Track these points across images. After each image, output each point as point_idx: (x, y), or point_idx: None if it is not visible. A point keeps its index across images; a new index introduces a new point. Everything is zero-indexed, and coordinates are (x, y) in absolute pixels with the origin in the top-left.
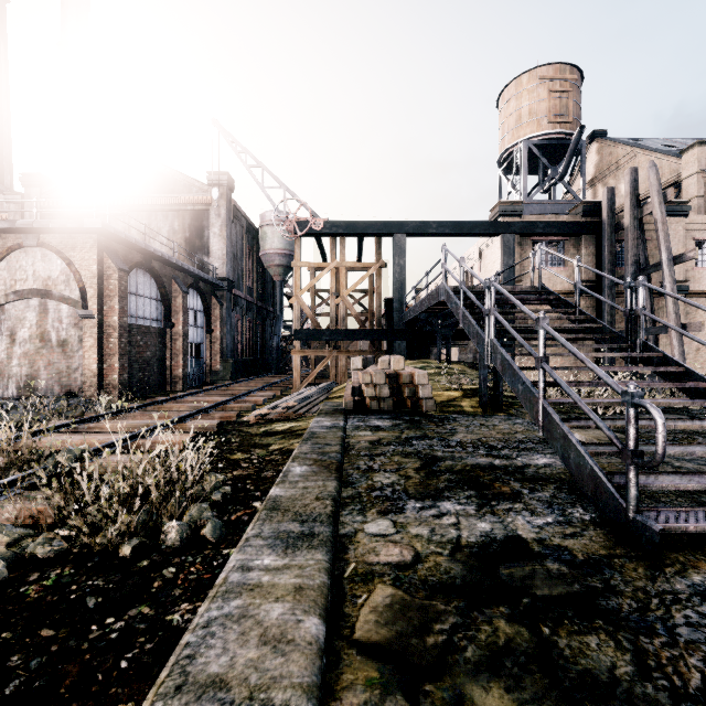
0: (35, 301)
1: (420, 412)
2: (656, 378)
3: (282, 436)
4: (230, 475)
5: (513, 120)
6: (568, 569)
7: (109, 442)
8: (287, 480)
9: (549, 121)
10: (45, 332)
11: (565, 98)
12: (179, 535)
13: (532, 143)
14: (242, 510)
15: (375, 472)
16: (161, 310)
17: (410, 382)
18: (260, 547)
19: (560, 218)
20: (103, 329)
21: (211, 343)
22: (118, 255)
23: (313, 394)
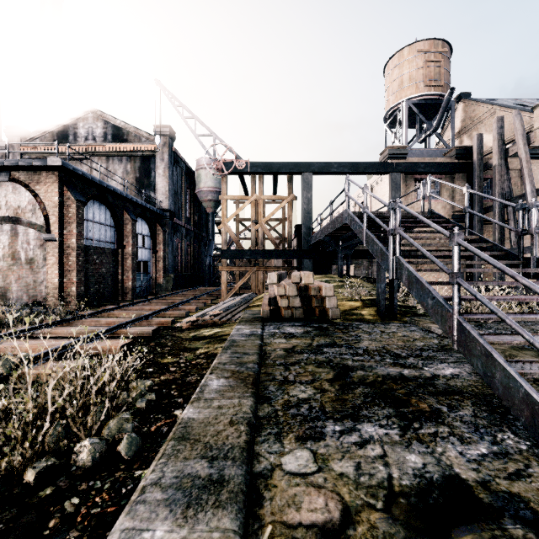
0: (8, 226)
1: (327, 319)
2: (524, 290)
3: (208, 340)
4: (157, 380)
5: (396, 85)
6: (538, 538)
7: (51, 349)
8: (202, 397)
9: (426, 85)
10: (16, 252)
11: (438, 67)
12: (91, 455)
13: (411, 103)
14: (162, 419)
15: (291, 384)
16: (114, 235)
17: (318, 294)
18: (156, 505)
19: (438, 160)
20: (63, 249)
21: (156, 261)
22: (77, 189)
23: (236, 303)
